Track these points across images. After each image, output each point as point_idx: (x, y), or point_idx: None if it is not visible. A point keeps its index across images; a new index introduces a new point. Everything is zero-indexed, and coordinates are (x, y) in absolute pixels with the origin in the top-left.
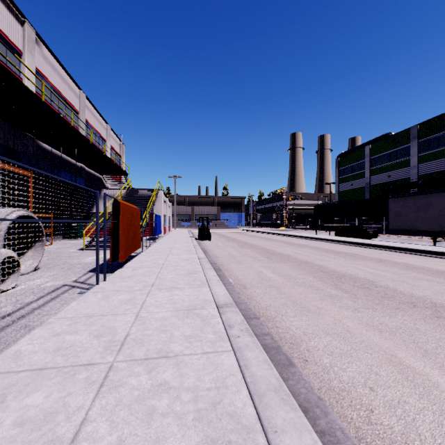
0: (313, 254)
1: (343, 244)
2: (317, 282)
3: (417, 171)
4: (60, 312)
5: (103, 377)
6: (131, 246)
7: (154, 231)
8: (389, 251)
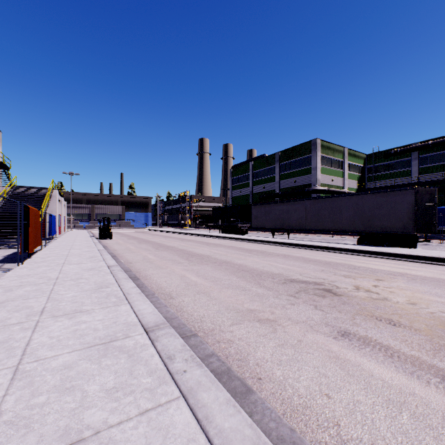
0: (192, 245)
1: (220, 238)
2: (178, 258)
3: (279, 185)
4: (5, 275)
5: (54, 284)
6: (35, 242)
7: (49, 231)
8: (243, 242)
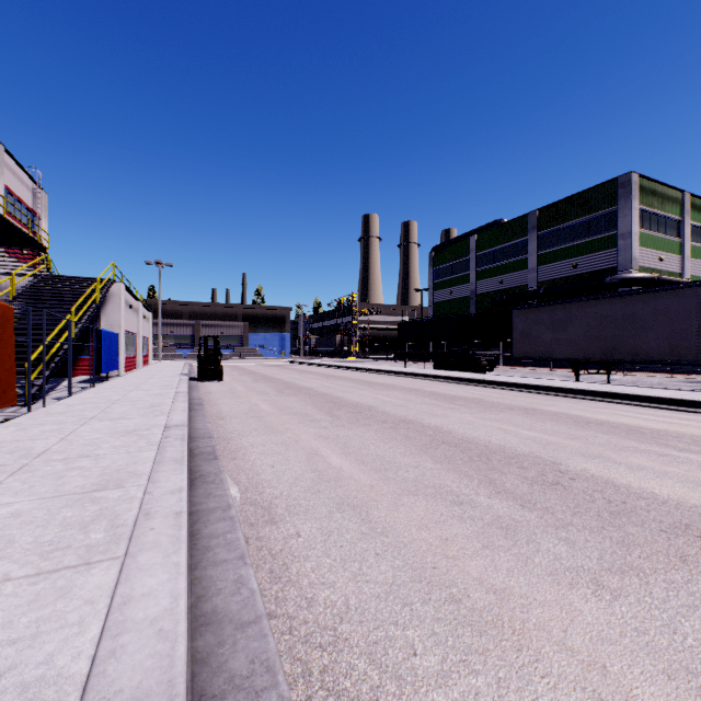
0: (413, 402)
1: (451, 382)
2: (448, 476)
3: (537, 276)
4: None
5: None
6: None
7: (97, 364)
8: (524, 392)
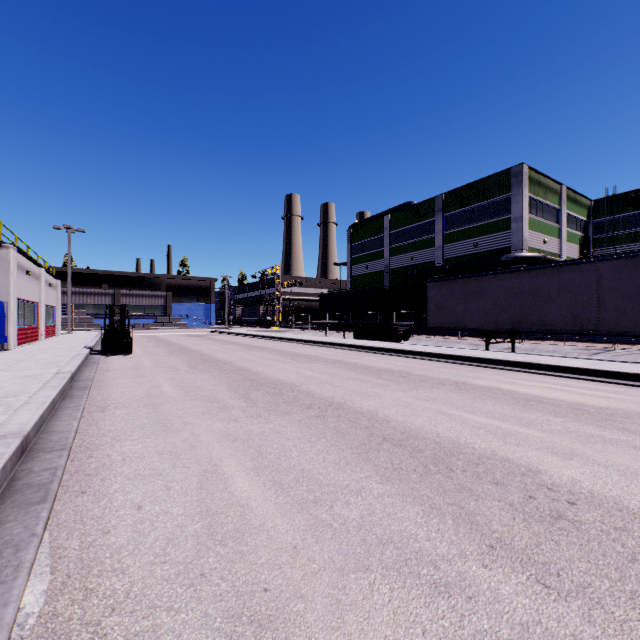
0: (339, 377)
1: (373, 352)
2: (408, 512)
3: (443, 253)
4: None
5: None
6: None
7: None
8: (445, 362)
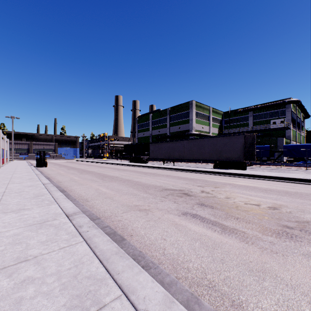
0: (107, 170)
1: (128, 166)
2: (96, 178)
3: (169, 130)
4: None
5: (2, 195)
6: None
7: None
8: (143, 168)
